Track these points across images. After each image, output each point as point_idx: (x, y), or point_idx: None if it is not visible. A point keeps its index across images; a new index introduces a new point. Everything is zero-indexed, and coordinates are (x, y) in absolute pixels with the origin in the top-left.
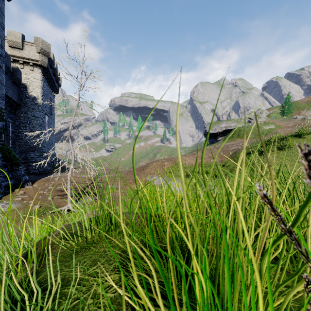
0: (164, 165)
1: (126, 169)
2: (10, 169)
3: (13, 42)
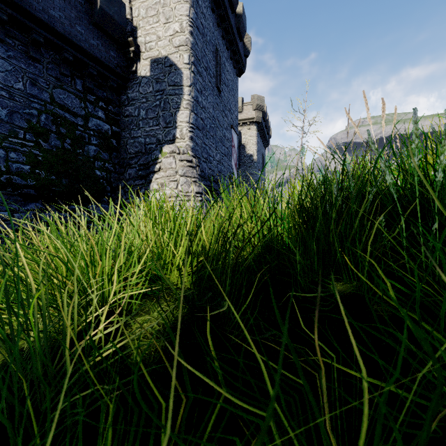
0: None
1: None
2: None
3: None
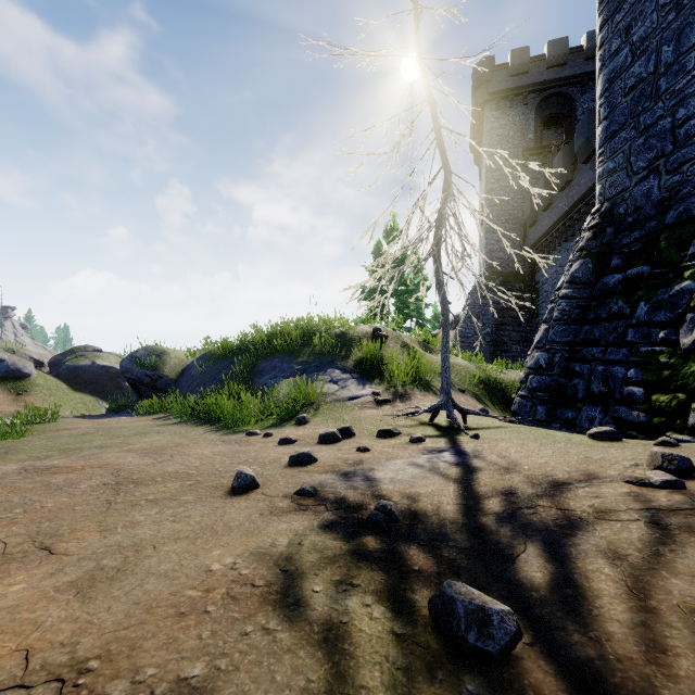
0: None
1: None
2: None
3: None
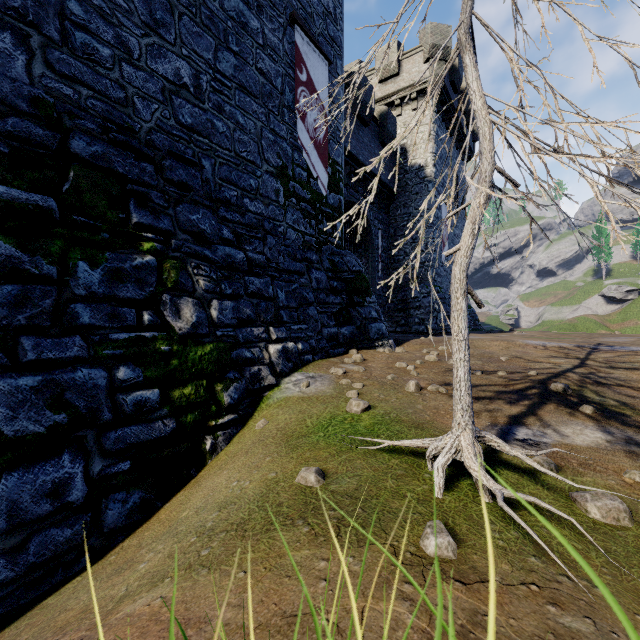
0: None
1: None
2: (347, 301)
3: (384, 67)
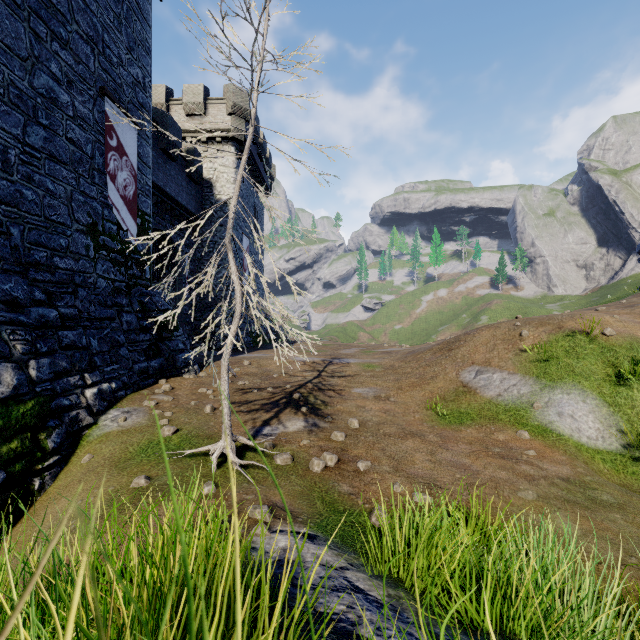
0: (520, 338)
1: (402, 348)
2: (156, 336)
3: (192, 104)
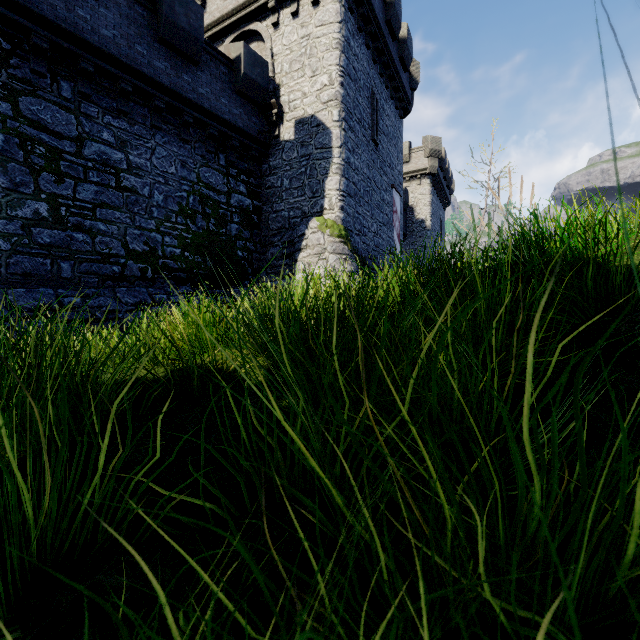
0: None
1: None
2: None
3: None
